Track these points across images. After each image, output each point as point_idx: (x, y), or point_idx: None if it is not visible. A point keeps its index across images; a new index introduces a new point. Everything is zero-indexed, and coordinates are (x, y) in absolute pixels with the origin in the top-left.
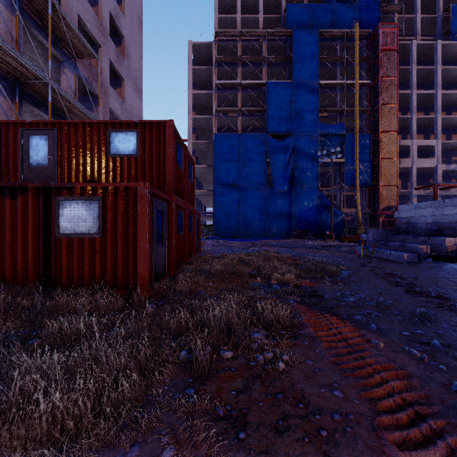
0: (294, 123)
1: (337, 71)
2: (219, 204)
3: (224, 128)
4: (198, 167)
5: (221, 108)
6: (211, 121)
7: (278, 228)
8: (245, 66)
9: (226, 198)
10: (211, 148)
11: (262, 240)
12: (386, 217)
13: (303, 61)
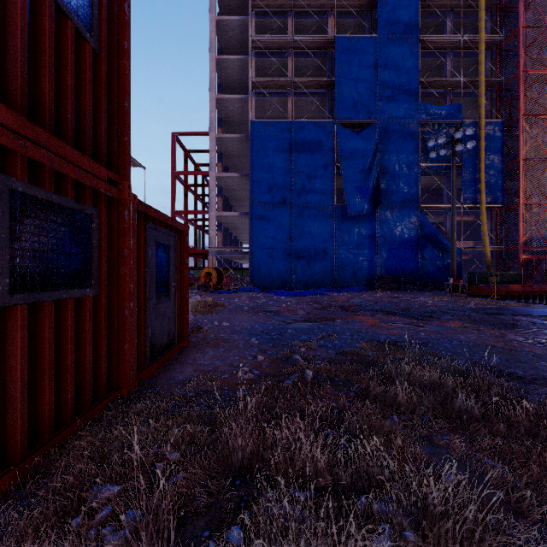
0: (379, 103)
1: (446, 23)
2: (258, 234)
3: (266, 114)
4: (225, 176)
5: (261, 80)
6: (246, 104)
7: (354, 272)
8: (299, 17)
9: (270, 224)
10: (247, 150)
11: (332, 295)
12: (531, 255)
13: (393, 4)
